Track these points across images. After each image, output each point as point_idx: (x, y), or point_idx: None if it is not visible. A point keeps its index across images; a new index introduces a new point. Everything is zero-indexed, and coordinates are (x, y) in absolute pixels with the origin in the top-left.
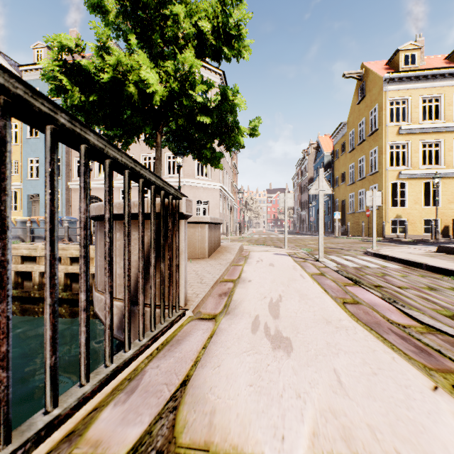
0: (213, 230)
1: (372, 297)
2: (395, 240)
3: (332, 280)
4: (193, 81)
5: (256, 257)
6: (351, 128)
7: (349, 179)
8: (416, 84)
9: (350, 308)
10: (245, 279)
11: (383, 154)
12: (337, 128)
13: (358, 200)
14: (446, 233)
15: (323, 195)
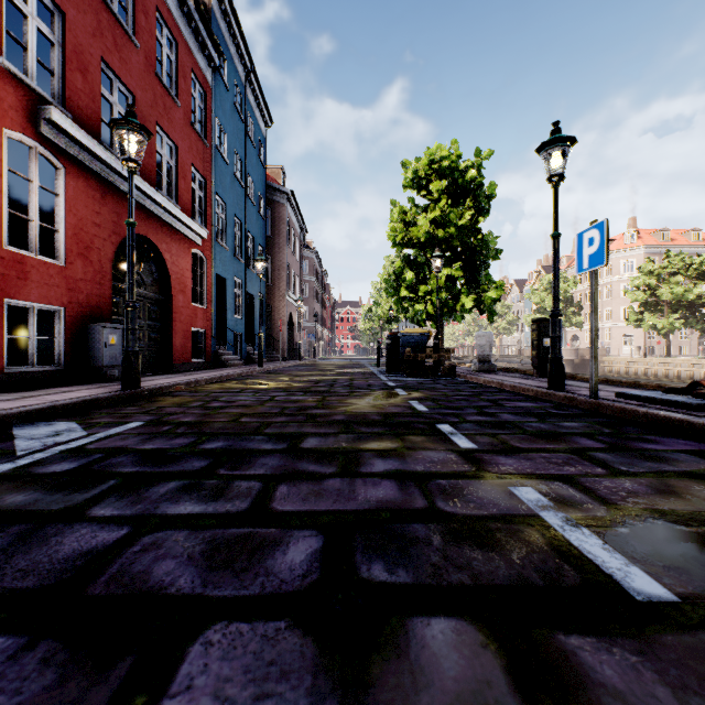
0: None
1: None
2: None
3: None
4: None
5: None
6: None
7: None
8: None
9: None
10: None
11: None
12: None
13: None
14: None
15: None
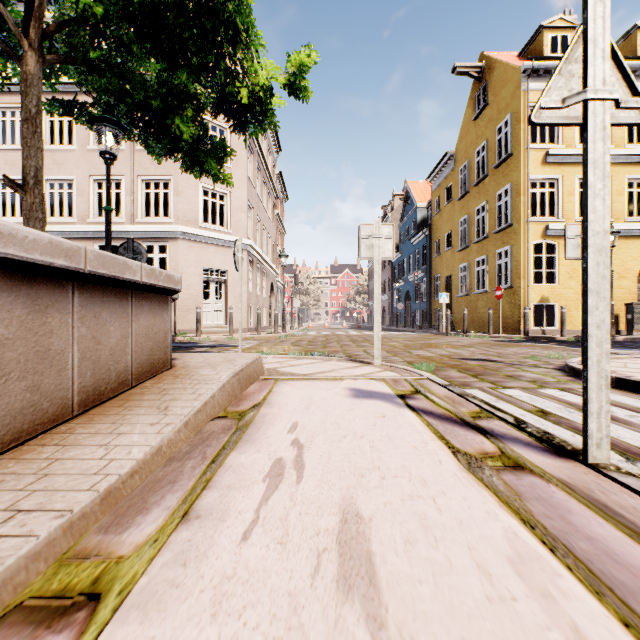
0: (88, 311)
1: None
2: (545, 338)
3: None
4: None
5: (281, 426)
6: (462, 161)
7: (459, 241)
8: None
9: None
10: None
11: (521, 196)
12: (439, 163)
13: (475, 274)
14: (615, 326)
15: (607, 124)
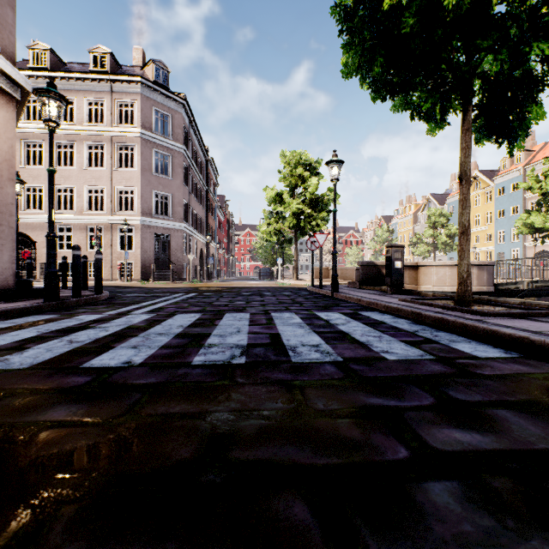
0: None
1: None
2: None
3: None
4: None
5: None
6: None
7: None
8: None
9: None
10: None
11: None
12: None
13: None
14: None
15: None
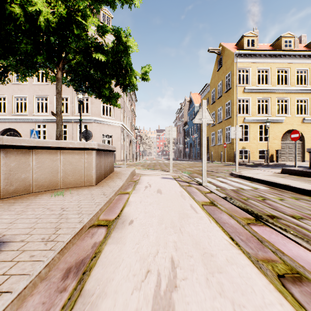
0: (104, 157)
1: (303, 253)
2: (242, 164)
3: (228, 214)
4: (84, 11)
5: (145, 182)
6: (213, 88)
7: None
8: (254, 60)
9: (309, 306)
10: (125, 219)
11: (234, 105)
12: (203, 88)
13: (217, 137)
14: (272, 159)
15: (206, 124)
